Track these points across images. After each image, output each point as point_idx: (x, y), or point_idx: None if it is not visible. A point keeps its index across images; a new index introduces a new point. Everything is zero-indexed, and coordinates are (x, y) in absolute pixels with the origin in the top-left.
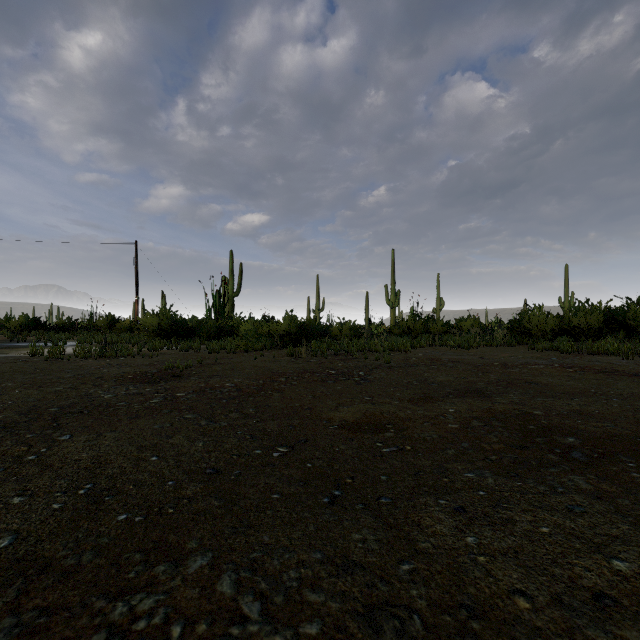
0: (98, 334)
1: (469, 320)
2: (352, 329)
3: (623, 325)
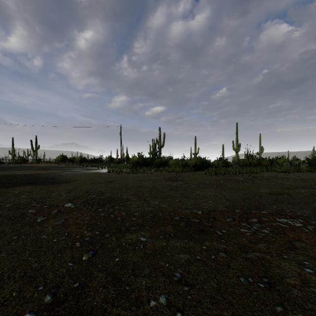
0: (110, 164)
1: (282, 158)
2: (223, 163)
3: None
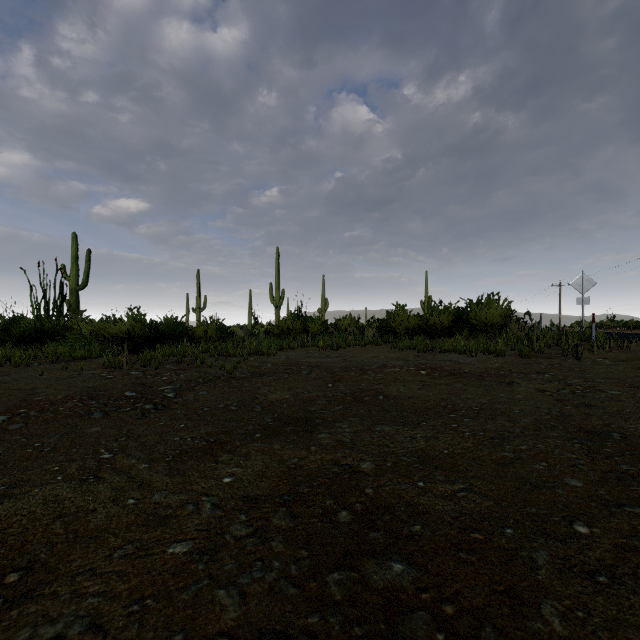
0: None
1: (347, 320)
2: (220, 330)
3: (467, 324)
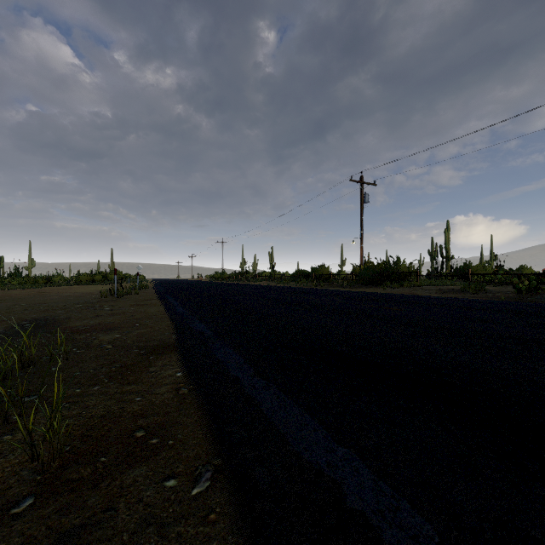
0: None
1: (59, 277)
2: (0, 282)
3: (107, 278)
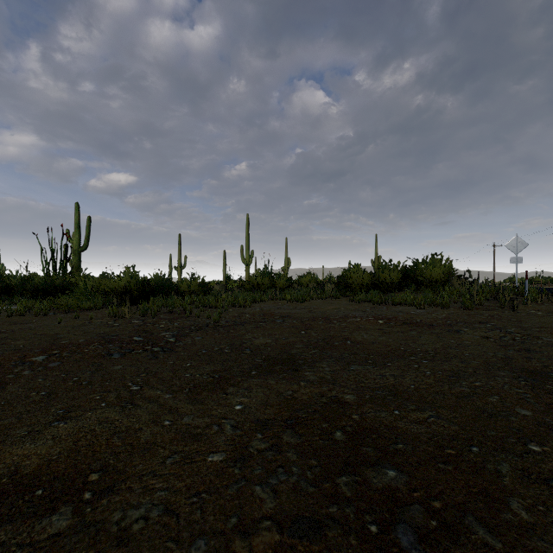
0: None
1: (308, 276)
2: (201, 285)
3: (414, 280)
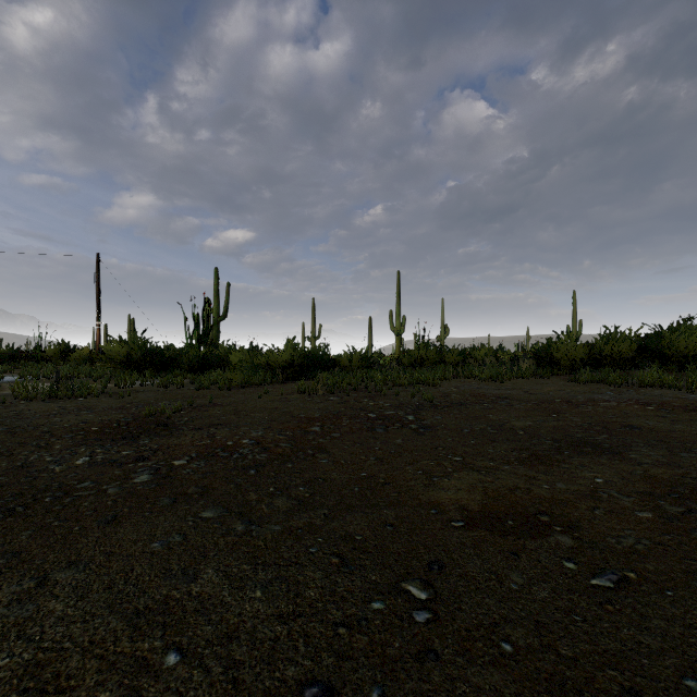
0: (48, 366)
1: (483, 349)
2: (363, 359)
3: (657, 354)
